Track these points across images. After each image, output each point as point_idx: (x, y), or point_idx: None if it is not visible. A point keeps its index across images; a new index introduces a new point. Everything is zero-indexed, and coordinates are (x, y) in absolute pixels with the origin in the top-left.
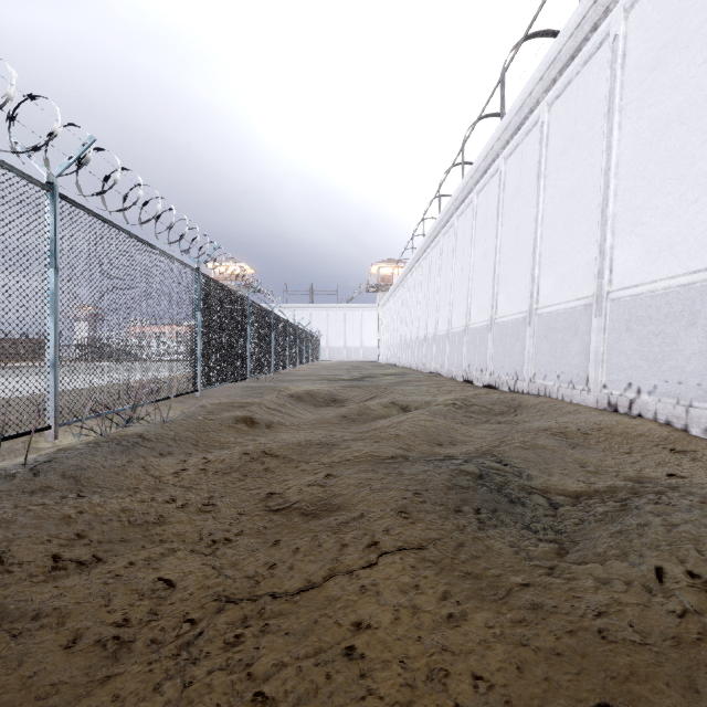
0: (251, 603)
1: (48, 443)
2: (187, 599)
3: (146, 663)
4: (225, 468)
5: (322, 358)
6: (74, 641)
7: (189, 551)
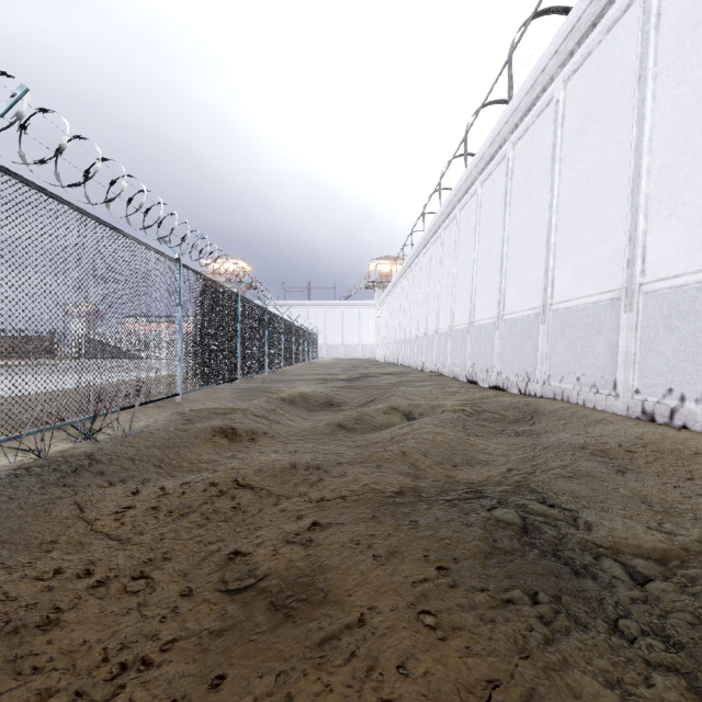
0: None
1: None
2: None
3: None
4: (183, 507)
5: (319, 356)
6: None
7: (71, 697)
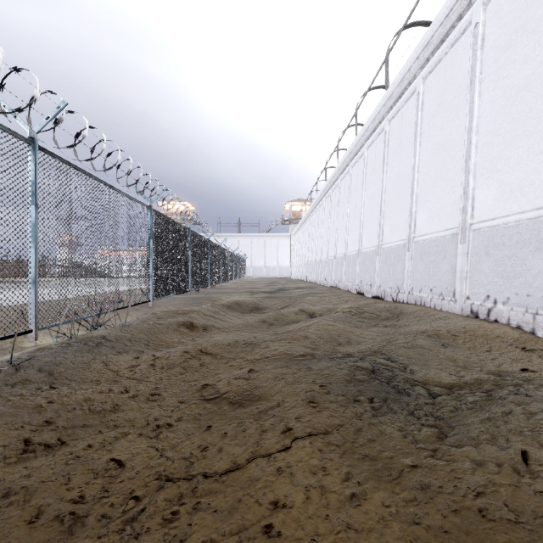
0: (186, 482)
1: (30, 343)
2: (133, 477)
3: (96, 537)
4: (170, 364)
5: (247, 275)
6: (37, 516)
7: (137, 435)
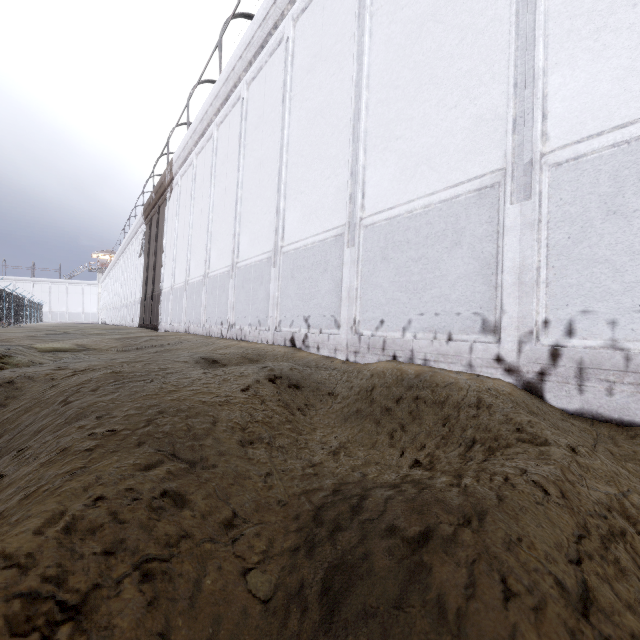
0: None
1: None
2: None
3: None
4: None
5: (44, 321)
6: None
7: None
